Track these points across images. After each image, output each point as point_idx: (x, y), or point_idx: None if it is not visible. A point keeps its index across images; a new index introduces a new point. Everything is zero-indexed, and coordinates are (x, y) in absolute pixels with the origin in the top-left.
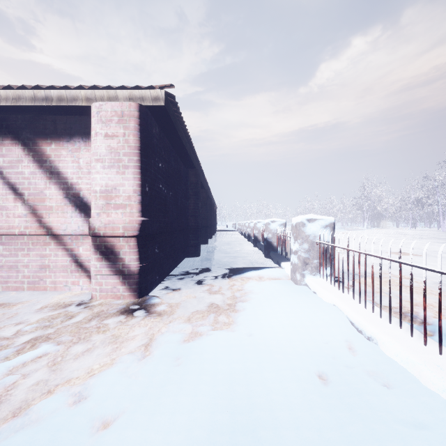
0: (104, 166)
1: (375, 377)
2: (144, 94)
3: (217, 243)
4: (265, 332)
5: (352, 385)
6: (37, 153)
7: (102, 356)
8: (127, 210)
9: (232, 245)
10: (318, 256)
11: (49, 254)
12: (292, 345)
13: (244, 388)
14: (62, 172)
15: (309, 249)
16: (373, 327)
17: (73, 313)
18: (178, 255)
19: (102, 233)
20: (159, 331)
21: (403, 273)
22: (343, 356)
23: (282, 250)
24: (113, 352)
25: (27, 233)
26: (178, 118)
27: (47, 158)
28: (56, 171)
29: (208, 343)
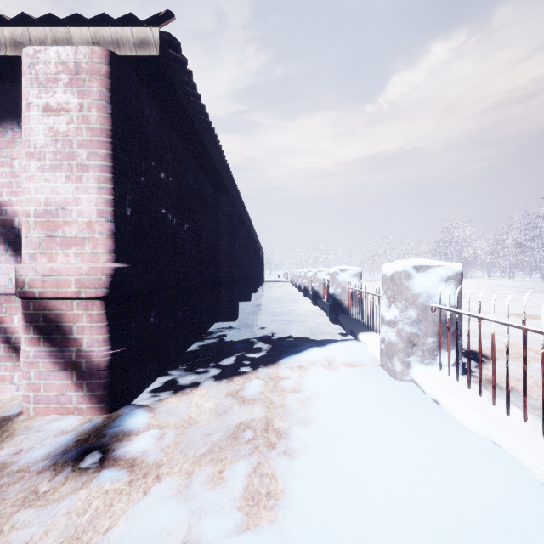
0: (43, 167)
1: None
2: (121, 34)
3: (263, 299)
4: None
5: None
6: None
7: None
8: (87, 250)
9: (283, 302)
10: (434, 332)
11: None
12: None
13: None
14: None
15: (418, 319)
16: None
17: None
18: (202, 321)
19: (38, 292)
20: (105, 538)
21: None
22: None
23: (358, 313)
24: None
25: None
26: (193, 100)
27: None
28: None
29: None
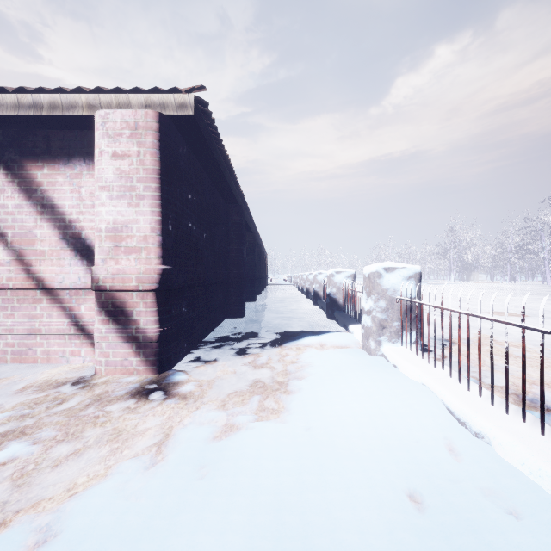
0: (112, 196)
1: (493, 499)
2: (166, 99)
3: (267, 300)
4: (329, 424)
5: (462, 515)
6: (24, 180)
7: (94, 462)
8: (143, 256)
9: (286, 303)
10: (398, 317)
11: (41, 314)
12: (368, 445)
13: (297, 519)
14: (57, 205)
15: (386, 308)
16: (483, 419)
17: (66, 395)
18: (216, 315)
19: (109, 286)
20: (180, 423)
21: (509, 339)
22: (443, 464)
23: (350, 309)
24: (110, 455)
25: (11, 286)
26: (213, 136)
27: (38, 186)
28: (49, 204)
29: (248, 443)
